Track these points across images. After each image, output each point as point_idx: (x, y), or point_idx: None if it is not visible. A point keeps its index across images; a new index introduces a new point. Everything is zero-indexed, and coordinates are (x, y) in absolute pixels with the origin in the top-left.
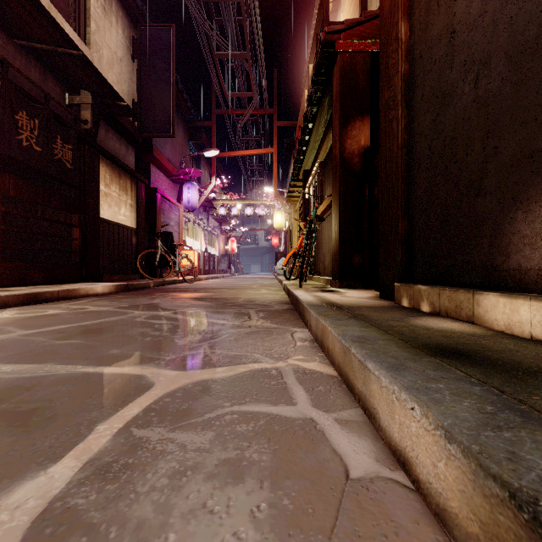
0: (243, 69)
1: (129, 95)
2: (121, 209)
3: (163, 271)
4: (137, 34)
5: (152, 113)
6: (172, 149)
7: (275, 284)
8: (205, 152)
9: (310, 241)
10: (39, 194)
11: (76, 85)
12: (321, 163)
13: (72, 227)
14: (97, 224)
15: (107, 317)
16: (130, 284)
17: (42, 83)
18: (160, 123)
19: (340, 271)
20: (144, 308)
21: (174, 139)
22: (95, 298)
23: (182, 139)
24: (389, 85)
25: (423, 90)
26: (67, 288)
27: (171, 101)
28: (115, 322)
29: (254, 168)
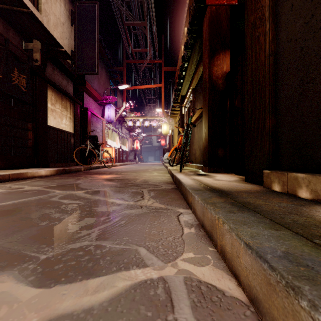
0: (143, 33)
1: (69, 47)
2: (63, 120)
3: (92, 160)
4: (74, 8)
5: (83, 58)
6: (98, 84)
7: (163, 169)
8: (119, 86)
9: (187, 140)
10: (1, 107)
11: (30, 37)
12: (193, 89)
13: (27, 131)
14: (45, 129)
15: (30, 196)
16: (67, 169)
17: (5, 33)
18: (89, 65)
19: (208, 160)
20: (65, 188)
21: (99, 77)
22: (37, 179)
23: (105, 78)
24: (255, 8)
25: (293, 0)
26: (17, 172)
27: (96, 51)
28: (32, 201)
29: (150, 97)
